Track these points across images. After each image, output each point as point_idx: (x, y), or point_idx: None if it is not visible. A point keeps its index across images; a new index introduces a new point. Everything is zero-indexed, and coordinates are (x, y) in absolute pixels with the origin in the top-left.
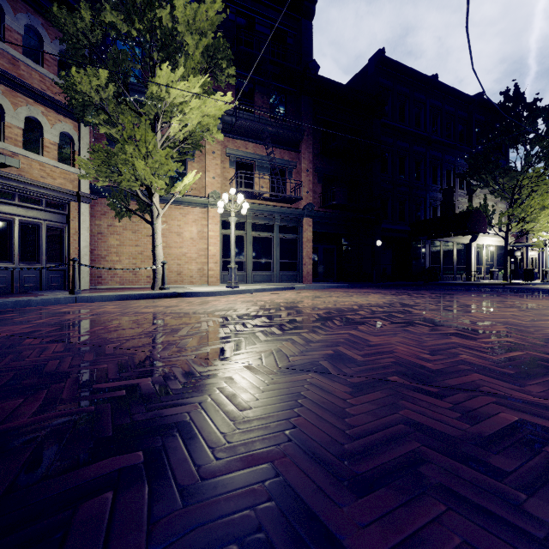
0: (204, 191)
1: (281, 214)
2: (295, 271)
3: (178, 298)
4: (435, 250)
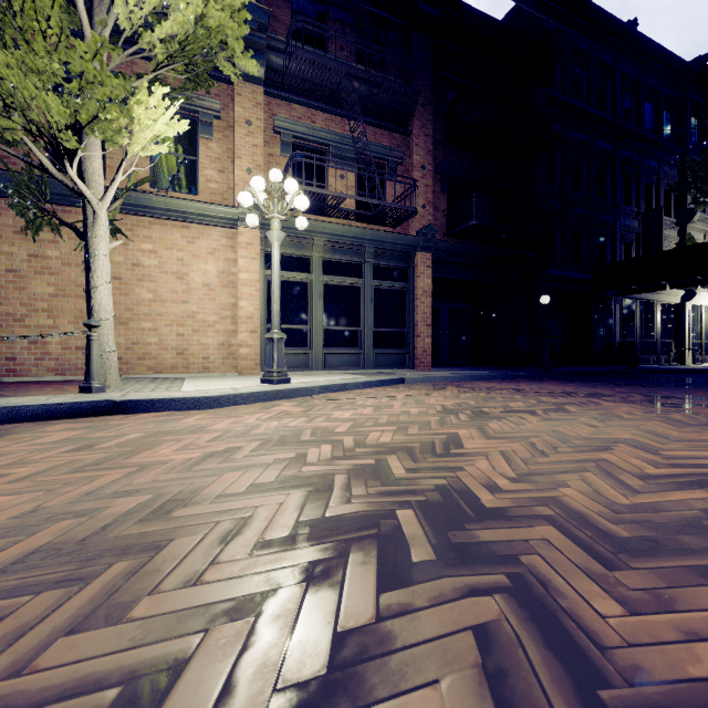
0: (232, 197)
1: (377, 245)
2: (401, 348)
3: (114, 415)
4: (628, 315)
